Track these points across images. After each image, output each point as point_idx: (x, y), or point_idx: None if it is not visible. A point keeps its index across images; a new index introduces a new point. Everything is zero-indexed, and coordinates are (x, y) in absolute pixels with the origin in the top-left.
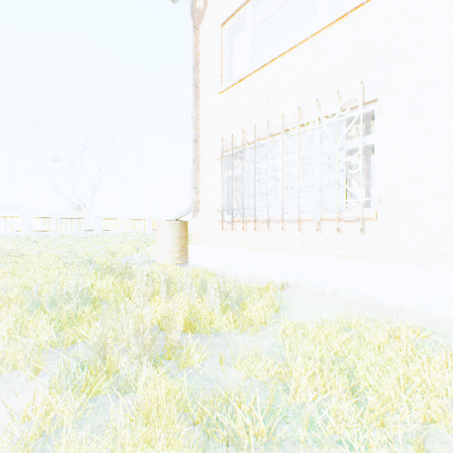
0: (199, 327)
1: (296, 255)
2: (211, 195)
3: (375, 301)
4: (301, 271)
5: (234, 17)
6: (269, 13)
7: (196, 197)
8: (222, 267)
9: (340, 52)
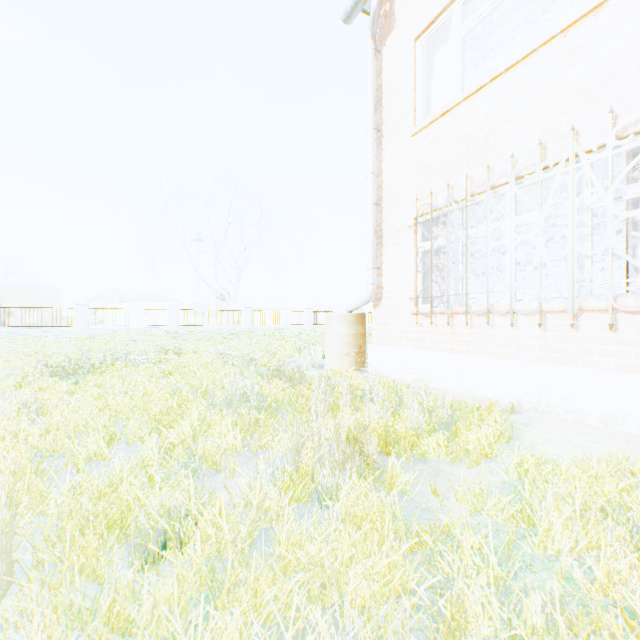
0: (397, 448)
1: (534, 363)
2: (400, 278)
3: None
4: (544, 388)
5: (434, 25)
6: (489, 10)
7: (377, 280)
8: (416, 377)
9: (615, 47)
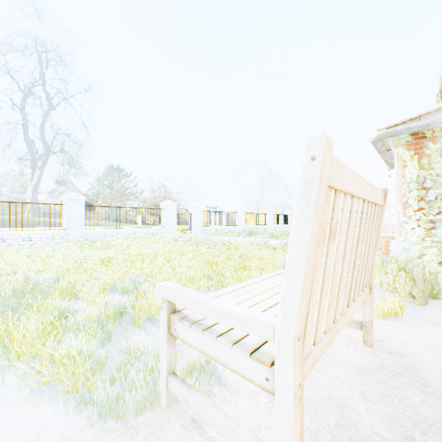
0: None
1: None
2: None
3: None
4: None
5: None
6: None
7: None
8: None
9: None
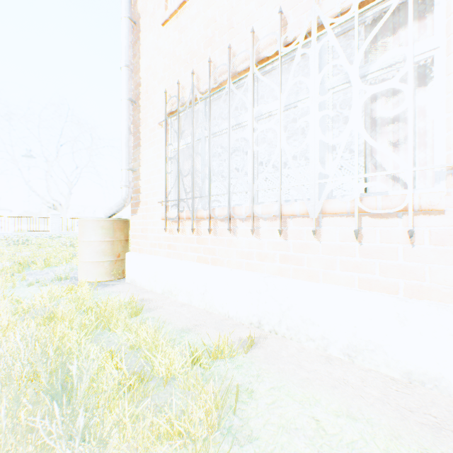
0: None
1: (275, 277)
2: (154, 180)
3: (446, 392)
4: (285, 308)
5: None
6: None
7: (136, 184)
8: (165, 288)
9: None
